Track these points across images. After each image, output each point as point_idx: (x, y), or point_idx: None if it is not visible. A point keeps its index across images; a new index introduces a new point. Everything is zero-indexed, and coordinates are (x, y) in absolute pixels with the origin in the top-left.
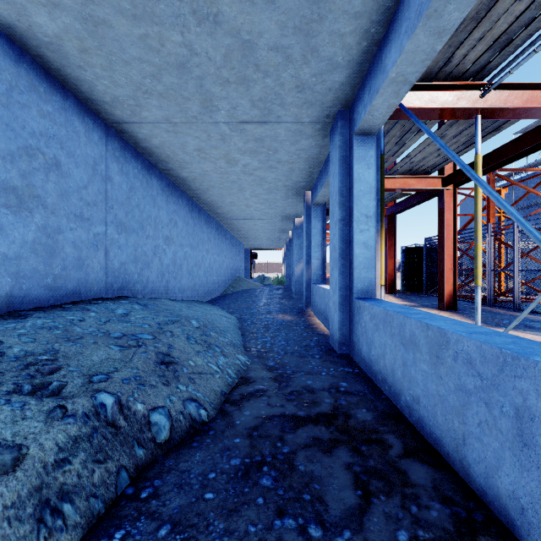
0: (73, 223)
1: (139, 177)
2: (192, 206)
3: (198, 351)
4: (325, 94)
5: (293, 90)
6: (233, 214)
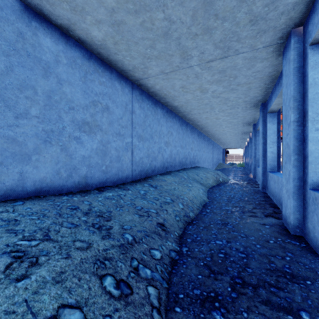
0: (195, 152)
1: (200, 137)
2: (207, 139)
3: (221, 175)
4: (249, 122)
5: (241, 123)
6: (220, 139)
